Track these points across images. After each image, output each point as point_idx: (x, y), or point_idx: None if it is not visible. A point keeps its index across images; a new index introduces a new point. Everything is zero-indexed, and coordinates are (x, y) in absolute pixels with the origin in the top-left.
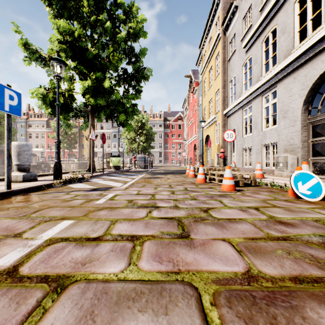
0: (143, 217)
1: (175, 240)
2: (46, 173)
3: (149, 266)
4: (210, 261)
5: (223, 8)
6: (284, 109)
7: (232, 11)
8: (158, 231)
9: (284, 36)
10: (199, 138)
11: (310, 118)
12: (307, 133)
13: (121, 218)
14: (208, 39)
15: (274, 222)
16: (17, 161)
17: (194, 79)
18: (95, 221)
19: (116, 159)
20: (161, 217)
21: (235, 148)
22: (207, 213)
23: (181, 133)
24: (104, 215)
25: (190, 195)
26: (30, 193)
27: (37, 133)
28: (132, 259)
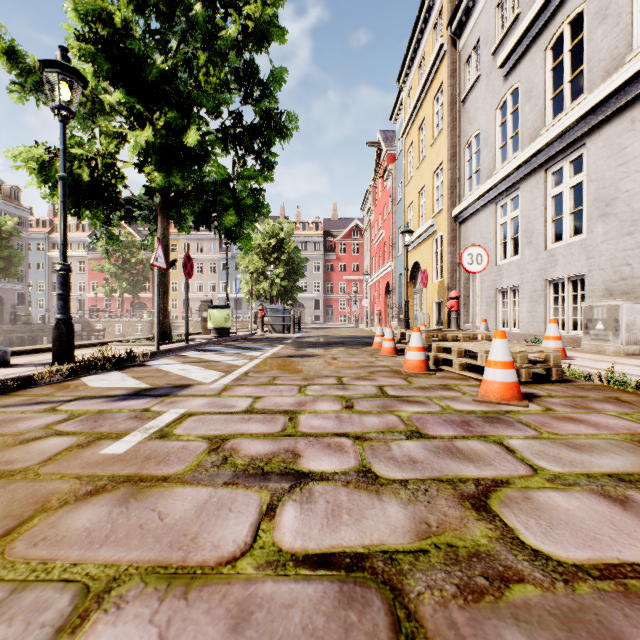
0: (238, 550)
1: None
2: (50, 346)
3: None
4: None
5: None
6: (603, 196)
7: None
8: None
9: (603, 25)
10: (396, 270)
11: None
12: None
13: (139, 559)
14: (417, 60)
15: None
16: None
17: (386, 150)
18: (6, 595)
19: (220, 312)
20: (311, 550)
21: (478, 288)
22: (493, 521)
23: (359, 261)
24: (85, 532)
25: (401, 417)
26: None
27: (70, 261)
28: None
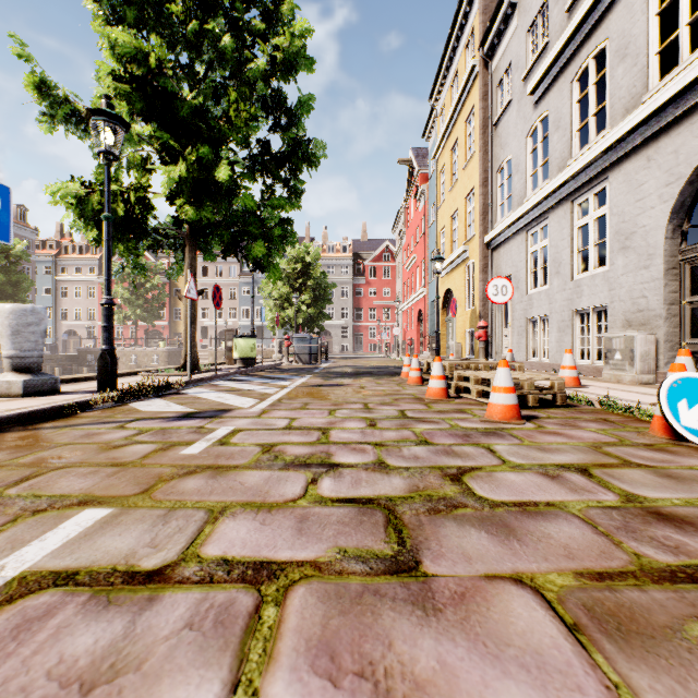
0: (296, 496)
1: (379, 583)
2: (85, 376)
3: (295, 697)
4: (491, 672)
5: (482, 9)
6: (623, 230)
7: (504, 16)
8: (331, 548)
9: (623, 64)
10: (429, 296)
11: (686, 250)
12: (679, 283)
13: (236, 500)
14: (449, 79)
15: (642, 514)
16: (11, 349)
17: (418, 169)
18: (167, 512)
19: (245, 342)
20: (341, 497)
21: (510, 317)
22: (460, 485)
23: (390, 286)
24: (196, 490)
25: (414, 432)
26: (32, 426)
27: (80, 286)
28: (247, 665)
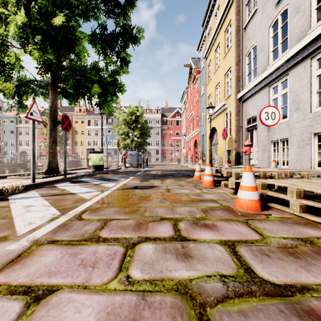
0: None
1: None
2: None
3: None
4: None
5: None
6: None
7: None
8: None
9: None
10: (201, 133)
11: None
12: None
13: None
14: (214, 12)
15: None
16: None
17: (194, 67)
18: None
19: (96, 156)
20: None
21: (254, 141)
22: None
23: (179, 129)
24: None
25: None
26: None
27: (28, 129)
28: None
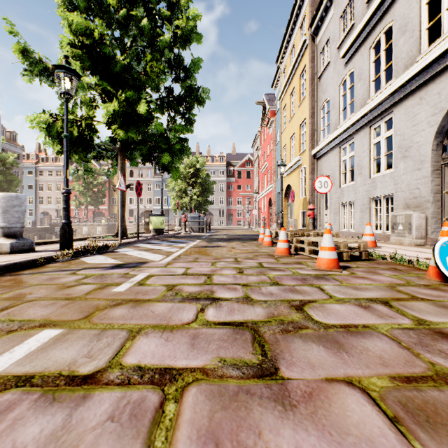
0: (190, 321)
1: (250, 385)
2: (52, 240)
3: None
4: None
5: (311, 3)
6: (404, 145)
7: (325, 7)
8: (215, 358)
9: (404, 37)
10: (276, 190)
11: (446, 157)
12: (441, 180)
13: (149, 323)
14: (289, 49)
15: (430, 333)
16: (2, 222)
17: (268, 108)
18: (100, 332)
19: (157, 219)
20: (221, 321)
21: (328, 203)
22: (303, 313)
23: (250, 183)
24: (121, 316)
25: (269, 277)
26: (14, 273)
27: (51, 183)
28: None
